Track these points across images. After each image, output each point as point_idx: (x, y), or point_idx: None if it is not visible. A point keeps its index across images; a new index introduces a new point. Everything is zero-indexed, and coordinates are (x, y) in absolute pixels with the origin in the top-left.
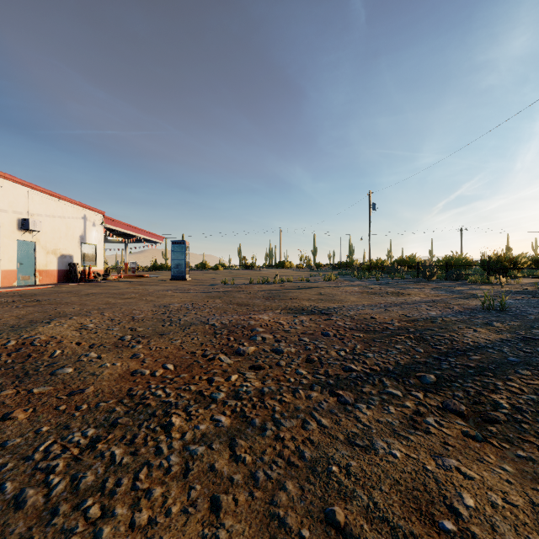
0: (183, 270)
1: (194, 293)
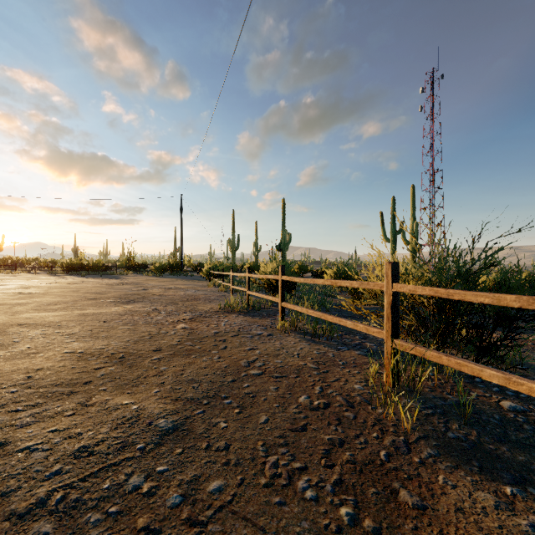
0: None
1: None
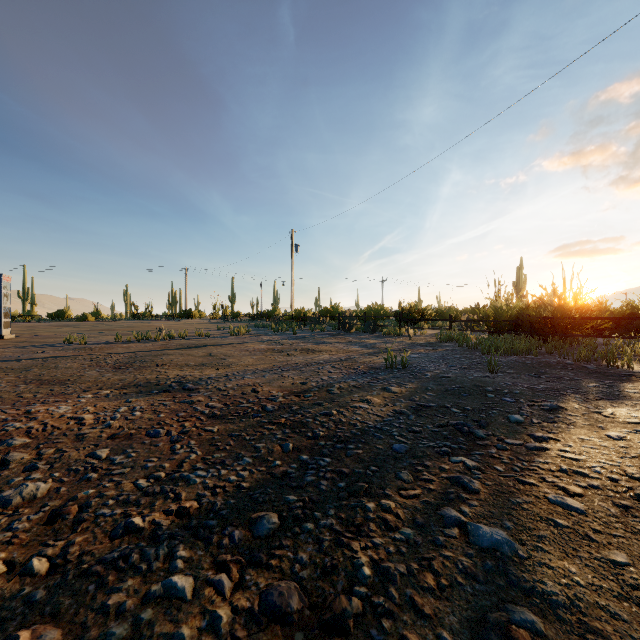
0: None
1: None
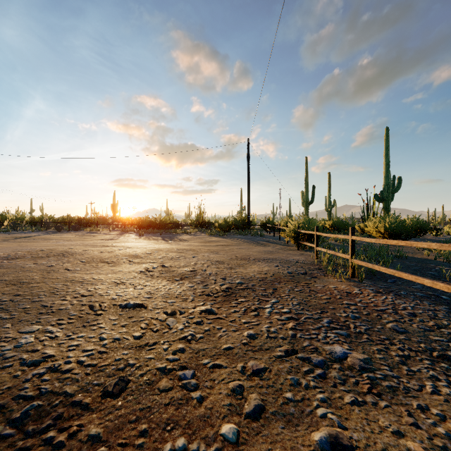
0: None
1: None
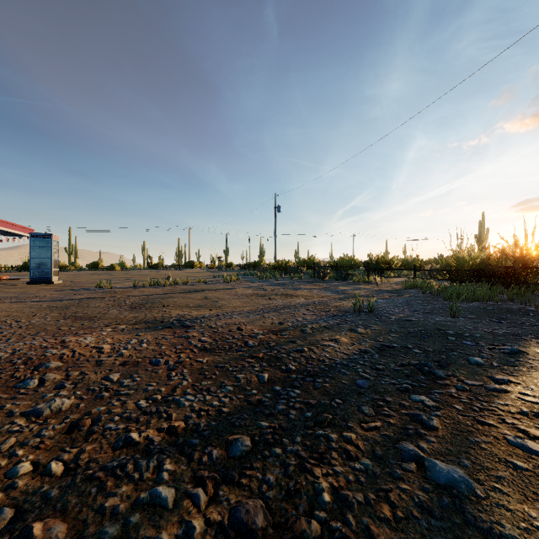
0: (48, 271)
1: (33, 302)
